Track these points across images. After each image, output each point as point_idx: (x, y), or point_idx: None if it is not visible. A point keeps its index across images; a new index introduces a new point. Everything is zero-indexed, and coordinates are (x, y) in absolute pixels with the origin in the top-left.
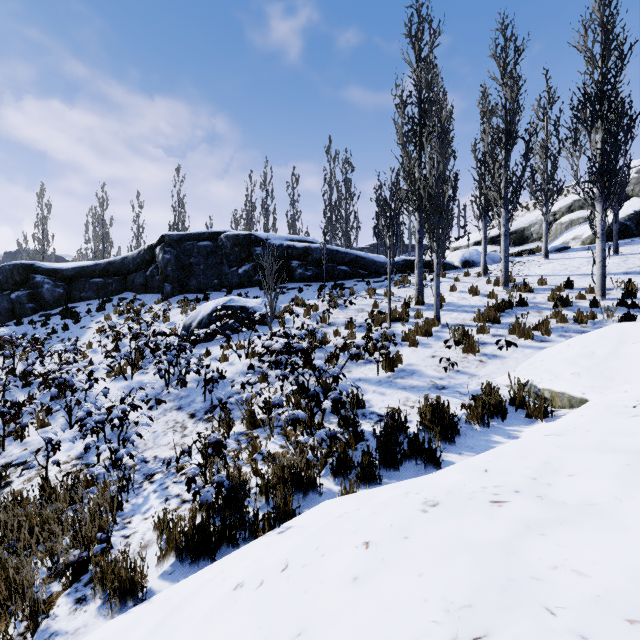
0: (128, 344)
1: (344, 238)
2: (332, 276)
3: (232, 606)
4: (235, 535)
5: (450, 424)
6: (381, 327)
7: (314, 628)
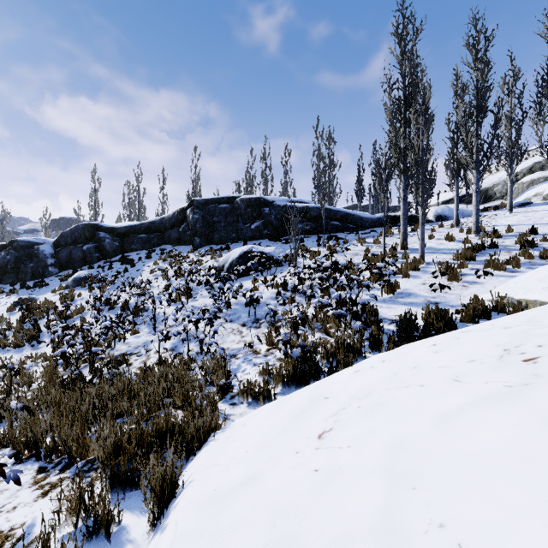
0: (175, 281)
1: (328, 201)
2: (326, 229)
3: (361, 374)
4: (318, 375)
5: (449, 321)
6: (385, 260)
7: (422, 365)
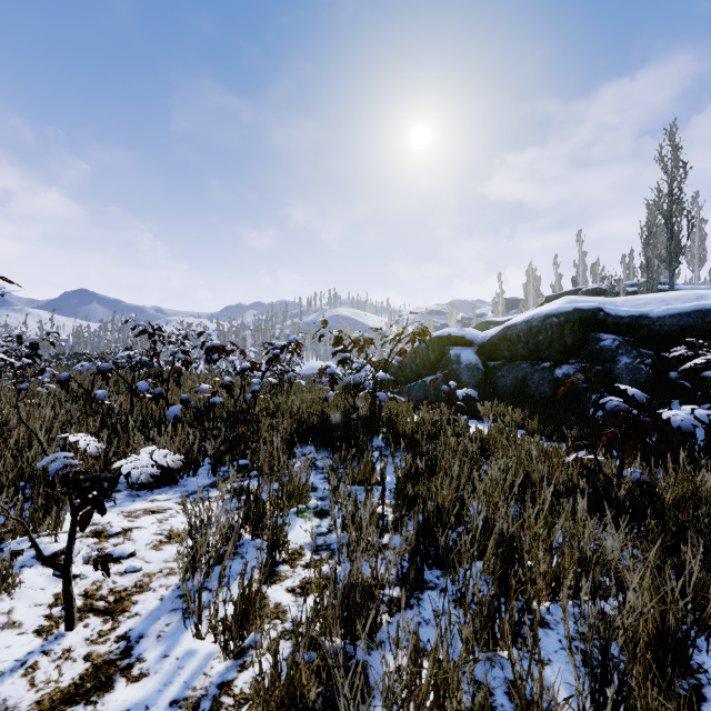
0: None
1: None
2: None
3: None
4: None
5: None
6: None
7: None
